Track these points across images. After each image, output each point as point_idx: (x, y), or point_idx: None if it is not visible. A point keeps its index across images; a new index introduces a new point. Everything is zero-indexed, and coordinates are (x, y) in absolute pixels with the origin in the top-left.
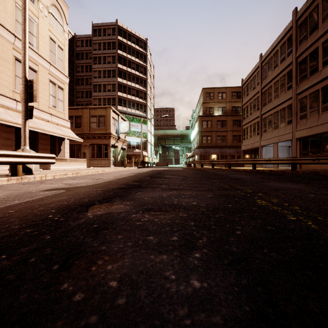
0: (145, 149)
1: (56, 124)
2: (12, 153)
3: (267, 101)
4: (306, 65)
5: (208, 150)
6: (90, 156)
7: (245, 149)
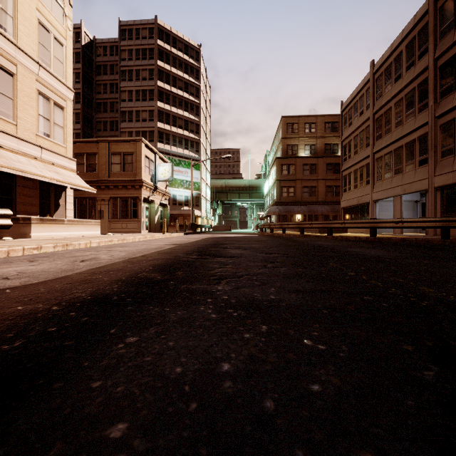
0: (198, 207)
1: (50, 164)
2: None
3: (384, 132)
4: (454, 69)
5: (290, 207)
6: (111, 215)
7: (347, 206)
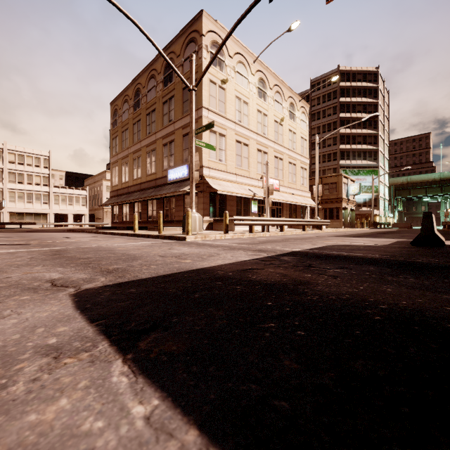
0: (376, 207)
1: (304, 197)
2: (322, 221)
3: None
4: None
5: None
6: (323, 218)
7: None
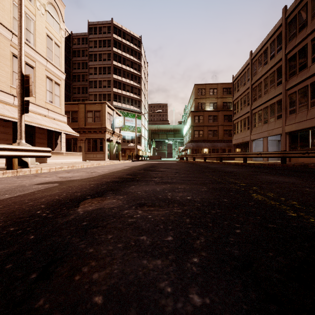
0: (139, 143)
1: (53, 119)
2: (7, 147)
3: (257, 97)
4: (295, 61)
5: (200, 144)
6: (86, 149)
7: (236, 143)
